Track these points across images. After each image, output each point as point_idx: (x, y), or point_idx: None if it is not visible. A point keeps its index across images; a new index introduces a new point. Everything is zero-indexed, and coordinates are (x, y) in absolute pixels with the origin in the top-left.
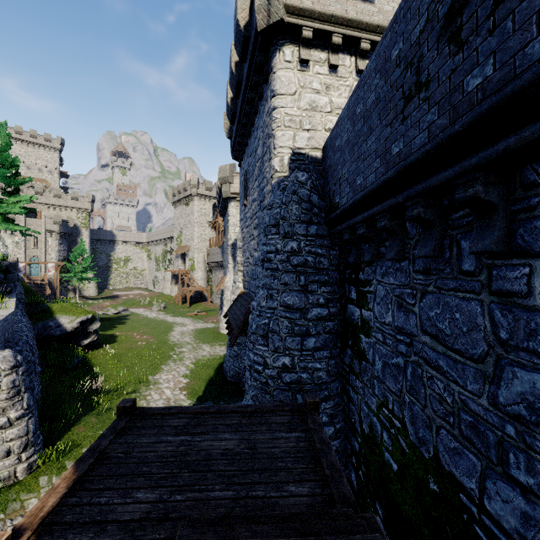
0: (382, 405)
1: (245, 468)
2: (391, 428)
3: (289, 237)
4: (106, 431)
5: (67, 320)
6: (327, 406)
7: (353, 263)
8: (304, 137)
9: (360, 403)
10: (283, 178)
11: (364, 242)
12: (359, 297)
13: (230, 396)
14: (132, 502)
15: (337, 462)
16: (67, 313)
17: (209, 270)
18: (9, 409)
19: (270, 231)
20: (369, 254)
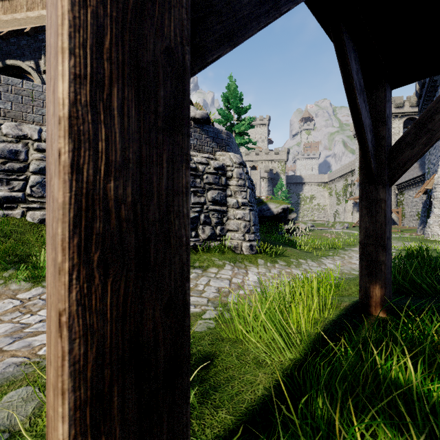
0: None
1: None
2: None
3: None
4: None
5: (274, 206)
6: None
7: None
8: None
9: None
10: None
11: None
12: None
13: None
14: None
15: None
16: (274, 202)
17: (399, 193)
18: (238, 194)
19: None
20: None
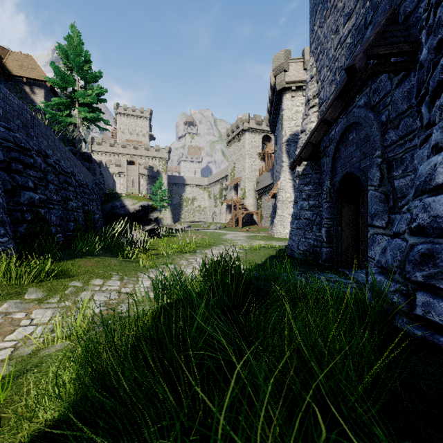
0: None
1: None
2: None
3: None
4: None
5: (131, 202)
6: None
7: None
8: None
9: None
10: None
11: None
12: None
13: (307, 268)
14: None
15: None
16: (131, 197)
17: (259, 198)
18: None
19: None
20: None
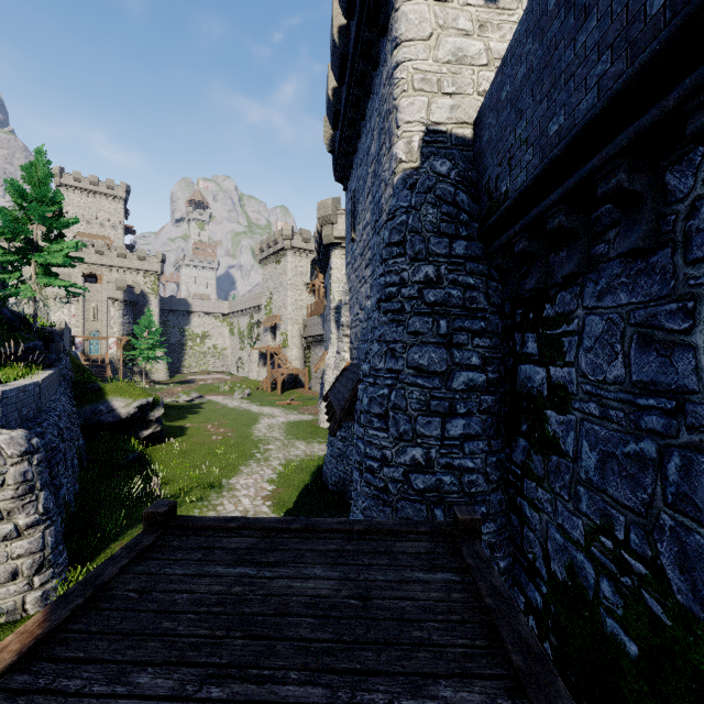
0: (599, 531)
1: (348, 638)
2: (621, 574)
3: (422, 259)
4: (120, 551)
5: (122, 403)
6: (485, 530)
7: (532, 294)
8: (444, 106)
9: (546, 528)
10: (412, 171)
11: (556, 250)
12: (543, 348)
13: (332, 510)
14: (125, 694)
15: (535, 640)
16: (122, 394)
17: (307, 347)
18: (17, 512)
19: (391, 253)
20: (570, 262)
